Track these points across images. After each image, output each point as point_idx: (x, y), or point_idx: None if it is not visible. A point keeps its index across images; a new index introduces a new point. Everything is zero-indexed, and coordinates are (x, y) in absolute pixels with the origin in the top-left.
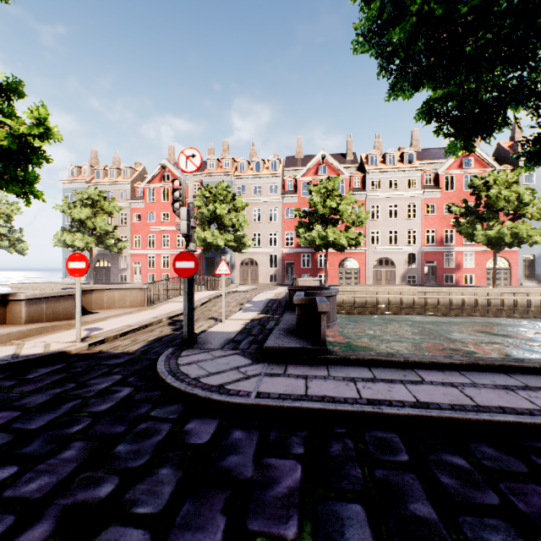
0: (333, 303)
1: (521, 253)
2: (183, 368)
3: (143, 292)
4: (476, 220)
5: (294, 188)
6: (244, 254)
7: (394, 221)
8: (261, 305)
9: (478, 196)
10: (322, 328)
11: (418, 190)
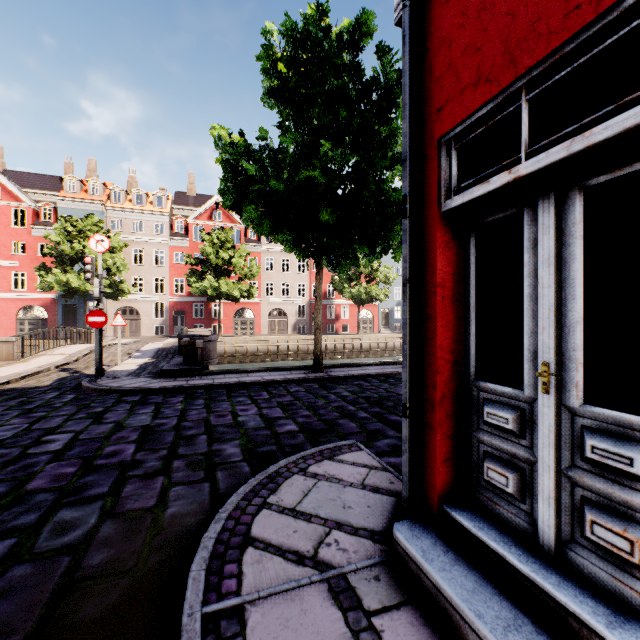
0: (213, 346)
1: (380, 307)
2: (105, 384)
3: (10, 345)
4: (345, 279)
5: (185, 230)
6: (121, 301)
7: (287, 275)
8: (151, 353)
9: None
10: (199, 357)
11: None
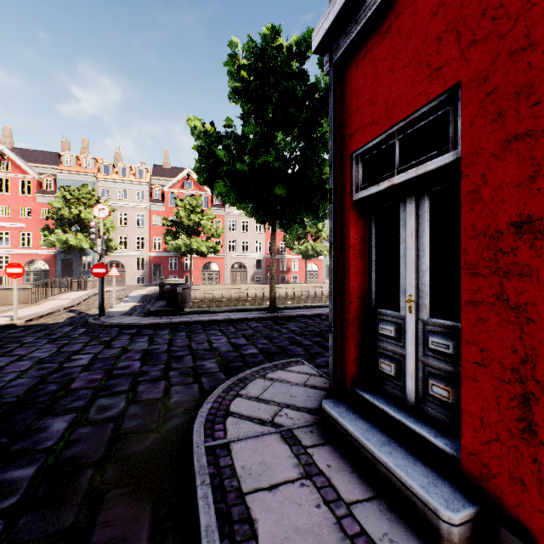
0: (188, 292)
1: (324, 260)
2: (107, 321)
3: (27, 291)
4: (295, 238)
5: (162, 197)
6: (109, 256)
7: (246, 234)
8: (138, 298)
9: None
10: (179, 300)
11: None
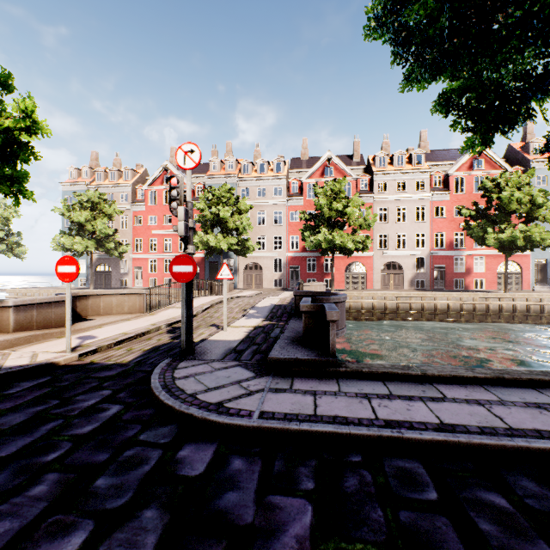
0: (341, 309)
1: (533, 257)
2: (179, 382)
3: (141, 297)
4: (487, 223)
5: (299, 190)
6: (248, 258)
7: (402, 225)
8: (265, 311)
9: (489, 198)
10: (331, 338)
11: (426, 192)
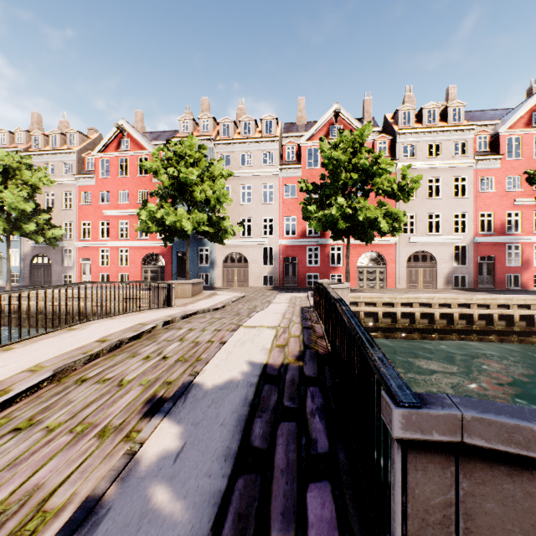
0: None
1: None
2: None
3: None
4: None
5: (297, 157)
6: (229, 246)
7: (435, 201)
8: (218, 442)
9: None
10: None
11: (468, 158)
